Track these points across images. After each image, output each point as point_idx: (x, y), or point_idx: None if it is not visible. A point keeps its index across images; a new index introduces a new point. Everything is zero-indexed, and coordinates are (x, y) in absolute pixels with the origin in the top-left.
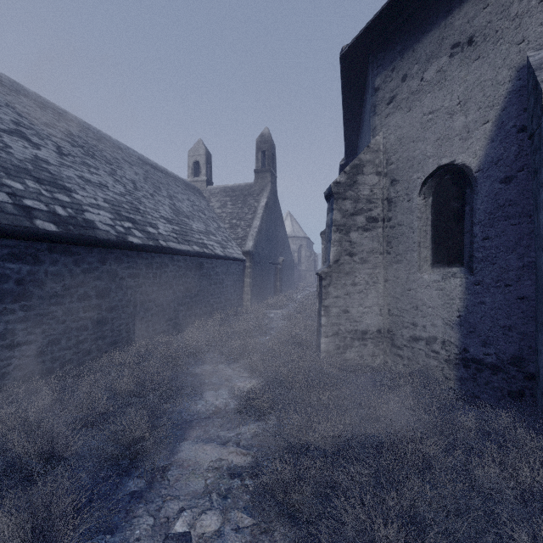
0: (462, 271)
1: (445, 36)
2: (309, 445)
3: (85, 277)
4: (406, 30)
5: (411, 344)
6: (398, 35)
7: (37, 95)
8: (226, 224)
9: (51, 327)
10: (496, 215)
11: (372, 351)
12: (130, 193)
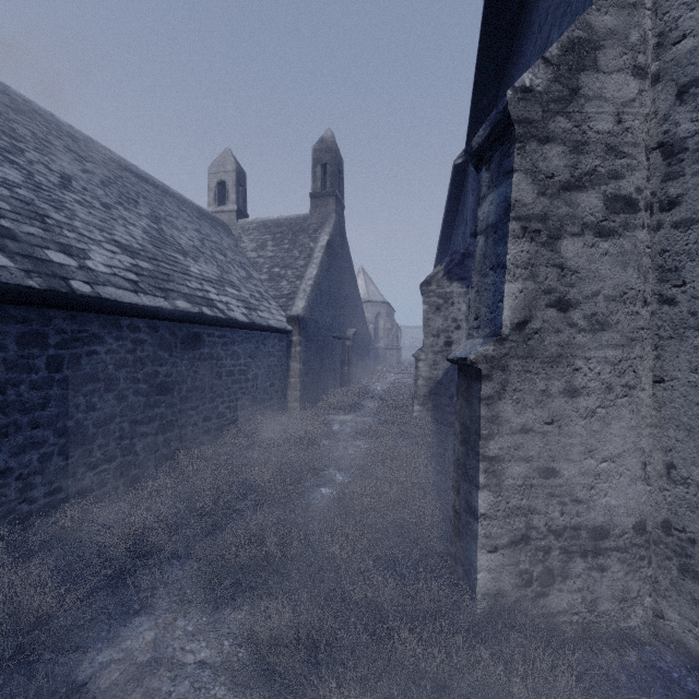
0: None
1: None
2: None
3: None
4: None
5: None
6: None
7: None
8: (263, 274)
9: None
10: None
11: (620, 586)
12: (38, 187)
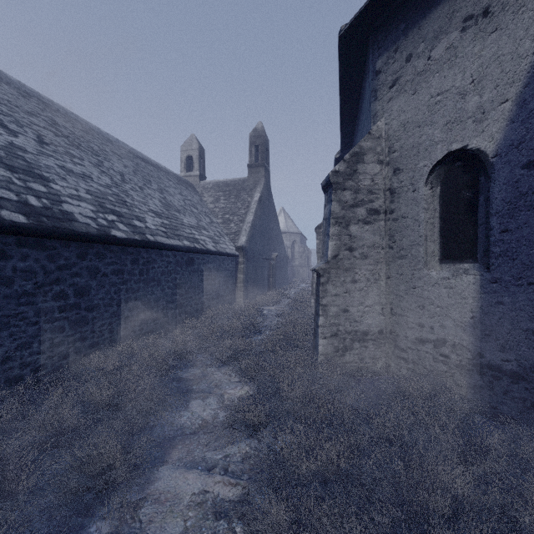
0: (476, 267)
1: (456, 8)
2: (310, 476)
3: (61, 274)
4: (411, 6)
5: (416, 346)
6: (402, 12)
7: (21, 83)
8: (218, 219)
9: (20, 329)
10: (517, 205)
11: (373, 353)
12: (117, 185)
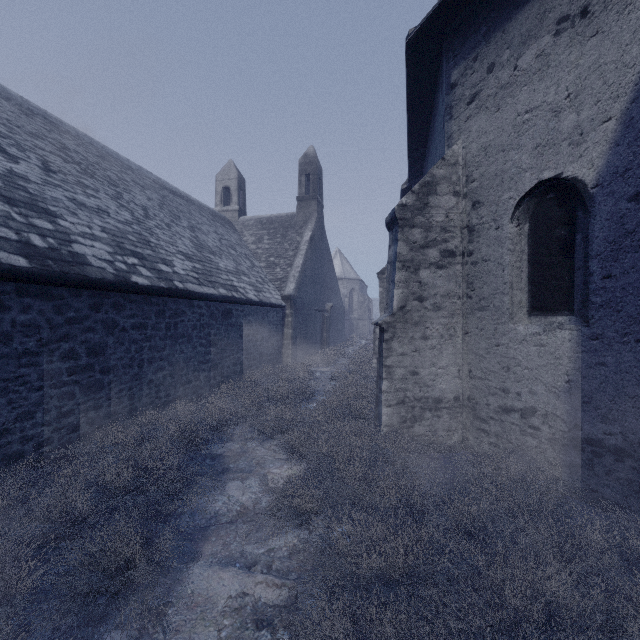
0: (572, 320)
1: (549, 8)
2: (371, 575)
3: (70, 329)
4: (494, 5)
5: (500, 416)
6: (482, 12)
7: (23, 99)
8: (261, 262)
9: (20, 395)
10: (623, 245)
11: (447, 425)
12: (138, 221)
